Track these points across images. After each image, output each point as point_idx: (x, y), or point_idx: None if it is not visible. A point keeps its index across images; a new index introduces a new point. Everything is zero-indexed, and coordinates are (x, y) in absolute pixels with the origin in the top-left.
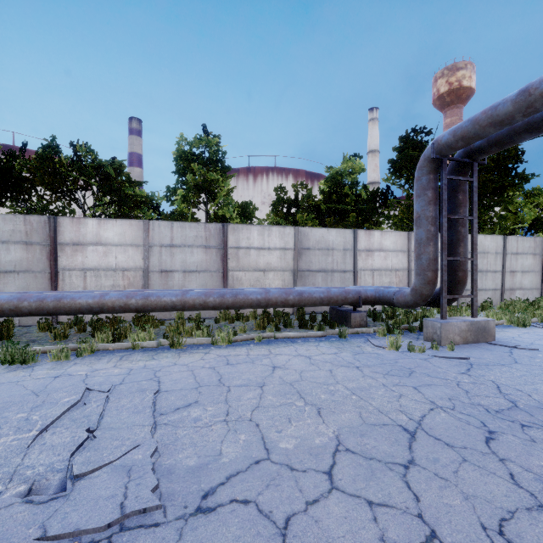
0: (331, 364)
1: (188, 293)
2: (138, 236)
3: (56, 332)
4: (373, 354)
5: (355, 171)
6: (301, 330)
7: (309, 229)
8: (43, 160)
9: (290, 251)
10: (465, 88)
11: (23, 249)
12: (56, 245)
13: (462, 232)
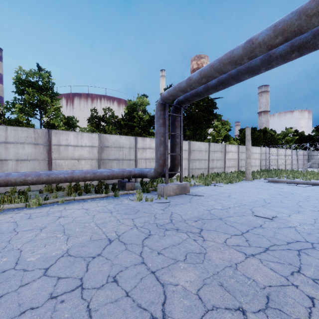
0: (97, 212)
1: (11, 174)
2: None
3: None
4: (126, 204)
5: (144, 104)
6: (95, 194)
7: (108, 135)
8: None
9: (96, 148)
10: None
11: None
12: None
13: (177, 140)
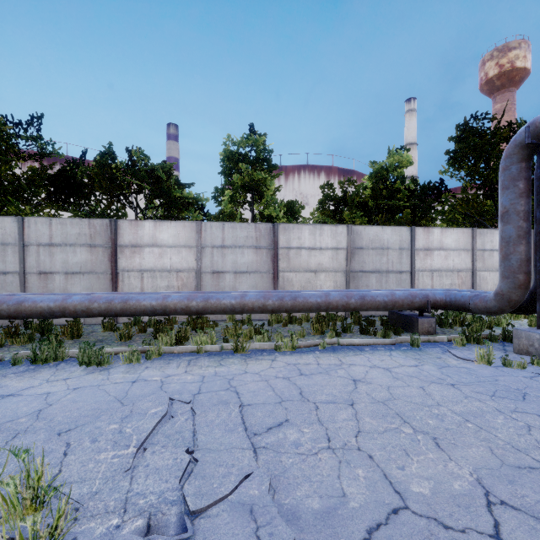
0: (418, 379)
1: (247, 295)
2: (191, 237)
3: (121, 332)
4: (462, 368)
5: (401, 165)
6: (363, 336)
7: (362, 227)
8: (102, 166)
9: (342, 251)
10: (518, 69)
11: (87, 251)
12: (116, 247)
13: None
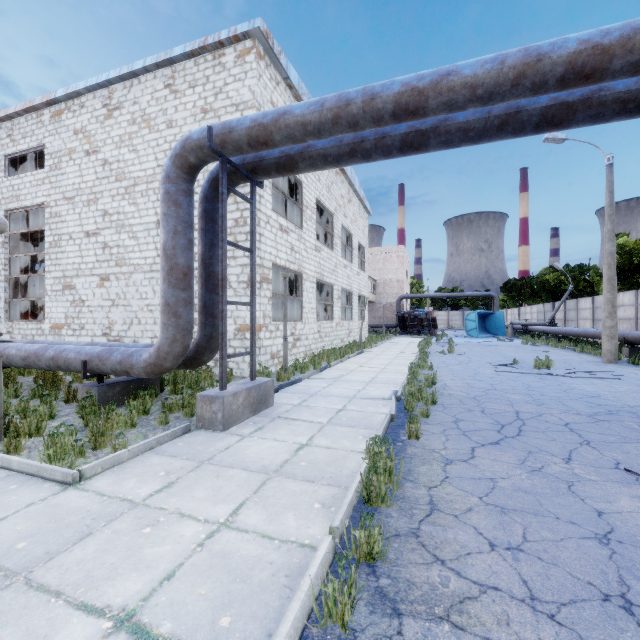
0: None
1: None
2: None
3: None
4: None
5: None
6: None
7: None
8: None
9: None
10: None
11: None
12: None
13: None
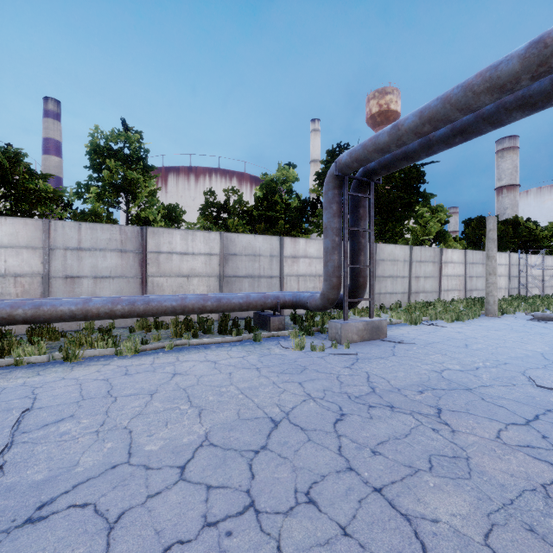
0: (234, 367)
1: (92, 301)
2: (36, 237)
3: None
4: (278, 355)
5: (289, 180)
6: (220, 336)
7: (236, 235)
8: None
9: (216, 257)
10: (392, 111)
11: None
12: None
13: (363, 242)
